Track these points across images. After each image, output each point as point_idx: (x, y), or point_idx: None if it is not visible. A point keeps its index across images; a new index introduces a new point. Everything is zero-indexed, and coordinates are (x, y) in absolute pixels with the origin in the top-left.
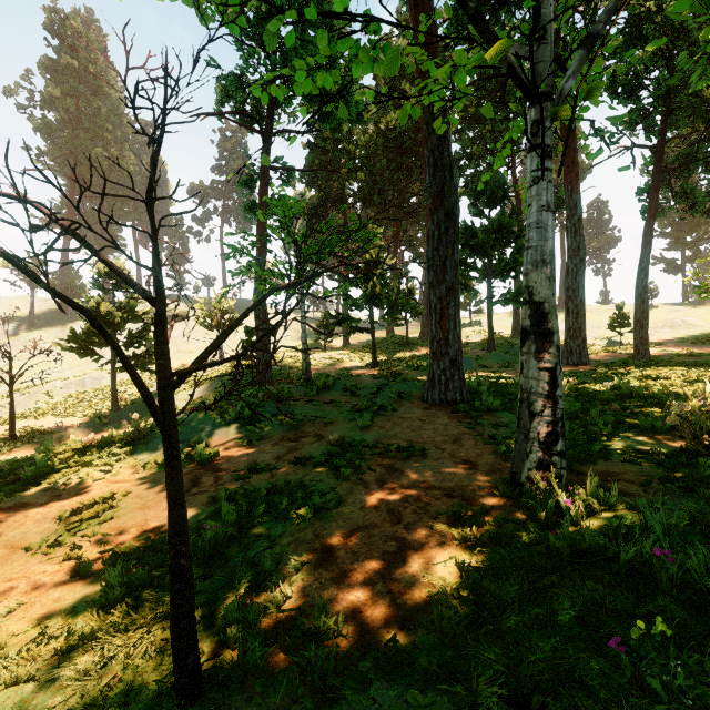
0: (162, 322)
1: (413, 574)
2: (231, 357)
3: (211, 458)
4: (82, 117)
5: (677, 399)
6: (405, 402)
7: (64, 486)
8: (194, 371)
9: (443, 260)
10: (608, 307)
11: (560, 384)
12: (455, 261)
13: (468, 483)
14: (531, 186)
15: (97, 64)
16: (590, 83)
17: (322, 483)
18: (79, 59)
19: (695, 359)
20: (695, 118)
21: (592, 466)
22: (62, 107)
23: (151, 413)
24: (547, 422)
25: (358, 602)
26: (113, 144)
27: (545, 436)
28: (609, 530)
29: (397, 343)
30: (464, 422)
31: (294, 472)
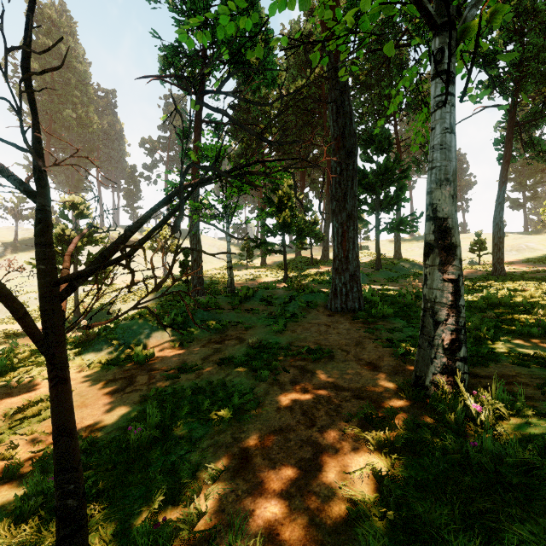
0: (44, 219)
1: (330, 485)
2: (115, 259)
3: (147, 359)
4: (56, 85)
5: (542, 308)
6: (312, 310)
7: (17, 384)
8: (76, 277)
9: (344, 191)
10: (467, 236)
11: (463, 294)
12: (354, 192)
13: (374, 384)
14: (435, 111)
15: (67, 44)
16: (495, 9)
17: (241, 383)
18: (53, 40)
19: (541, 275)
20: (540, 83)
21: (485, 368)
22: (40, 77)
23: (23, 329)
24: (451, 329)
25: (276, 522)
26: (80, 107)
27: (449, 343)
28: (526, 440)
29: (304, 263)
30: (363, 327)
31: (217, 371)
